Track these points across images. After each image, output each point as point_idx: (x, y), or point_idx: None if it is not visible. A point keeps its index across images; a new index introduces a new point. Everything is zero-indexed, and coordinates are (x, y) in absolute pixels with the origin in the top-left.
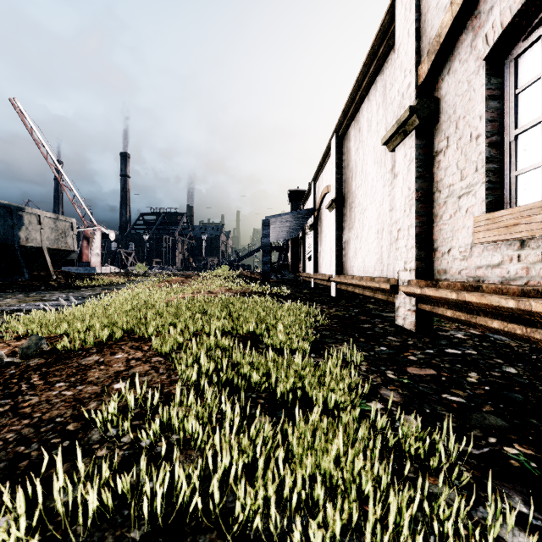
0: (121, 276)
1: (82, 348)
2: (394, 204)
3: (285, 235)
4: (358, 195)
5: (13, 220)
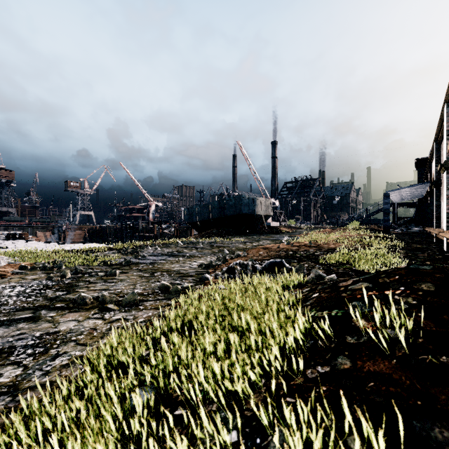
0: (288, 228)
1: (321, 244)
2: None
3: (410, 197)
4: None
5: (254, 204)
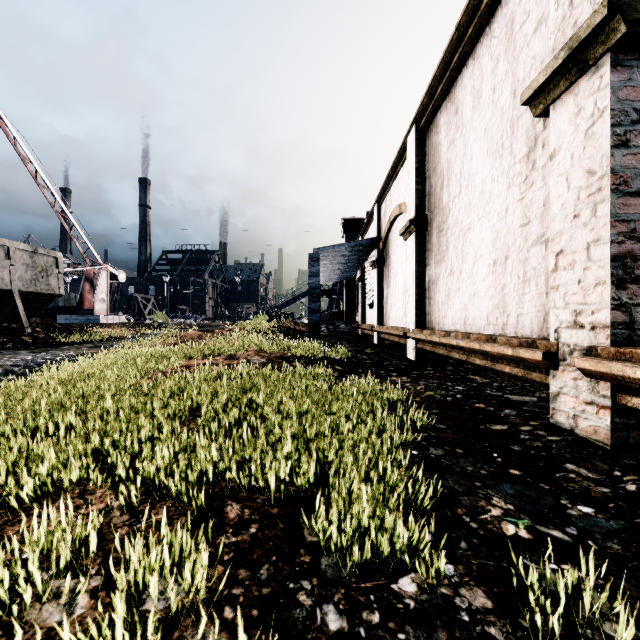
0: (128, 328)
1: None
2: (533, 213)
3: (339, 276)
4: (454, 209)
5: None
